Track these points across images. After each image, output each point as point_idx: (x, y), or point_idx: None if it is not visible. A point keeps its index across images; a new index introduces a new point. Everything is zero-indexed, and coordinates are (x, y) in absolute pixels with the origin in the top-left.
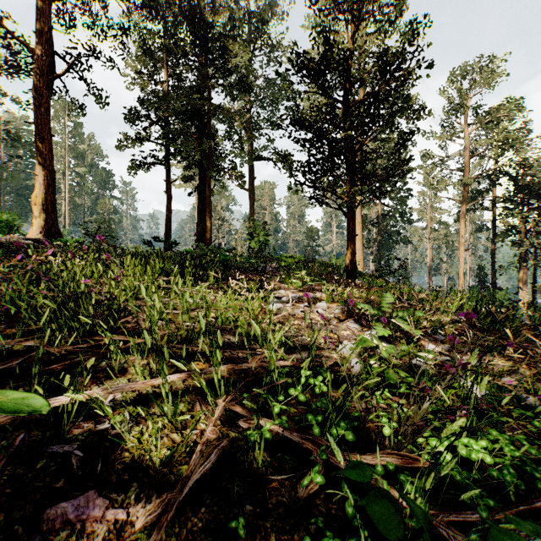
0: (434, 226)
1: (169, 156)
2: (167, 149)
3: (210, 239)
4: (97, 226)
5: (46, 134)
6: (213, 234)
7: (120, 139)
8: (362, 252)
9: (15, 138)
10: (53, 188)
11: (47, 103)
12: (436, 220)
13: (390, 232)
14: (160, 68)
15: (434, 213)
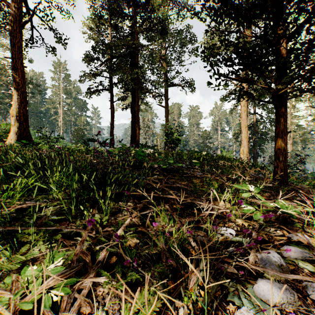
0: (293, 128)
1: (112, 85)
2: (111, 80)
3: (138, 139)
4: (75, 133)
5: (20, 66)
6: (142, 136)
7: (81, 75)
8: (247, 147)
9: (30, 82)
10: (25, 104)
11: (21, 43)
12: (295, 124)
13: (262, 133)
14: (107, 28)
15: (293, 119)
